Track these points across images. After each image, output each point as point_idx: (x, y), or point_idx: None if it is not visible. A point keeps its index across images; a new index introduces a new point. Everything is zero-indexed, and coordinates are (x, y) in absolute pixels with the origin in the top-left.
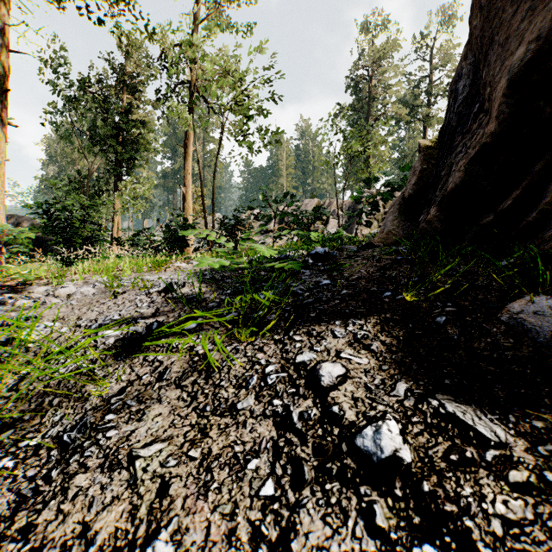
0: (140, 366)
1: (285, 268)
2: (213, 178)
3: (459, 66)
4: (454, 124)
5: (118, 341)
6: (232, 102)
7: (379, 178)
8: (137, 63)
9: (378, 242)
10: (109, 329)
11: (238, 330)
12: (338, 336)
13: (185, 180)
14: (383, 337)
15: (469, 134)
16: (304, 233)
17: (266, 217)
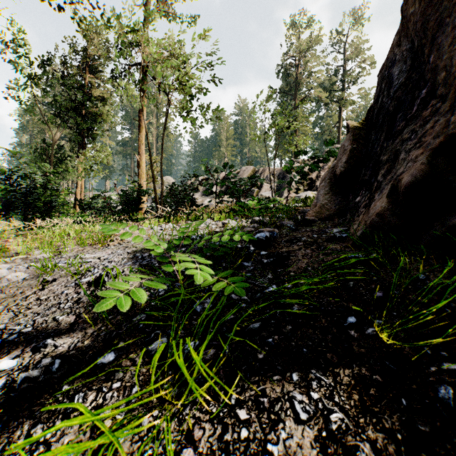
0: (17, 451)
1: (226, 293)
2: (162, 150)
3: (390, 53)
4: (390, 108)
5: (0, 397)
6: (179, 82)
7: (307, 152)
8: (98, 47)
9: (312, 216)
10: (9, 352)
11: (164, 377)
12: (301, 418)
13: (139, 149)
14: (370, 430)
15: (415, 119)
16: (248, 237)
17: (209, 185)
